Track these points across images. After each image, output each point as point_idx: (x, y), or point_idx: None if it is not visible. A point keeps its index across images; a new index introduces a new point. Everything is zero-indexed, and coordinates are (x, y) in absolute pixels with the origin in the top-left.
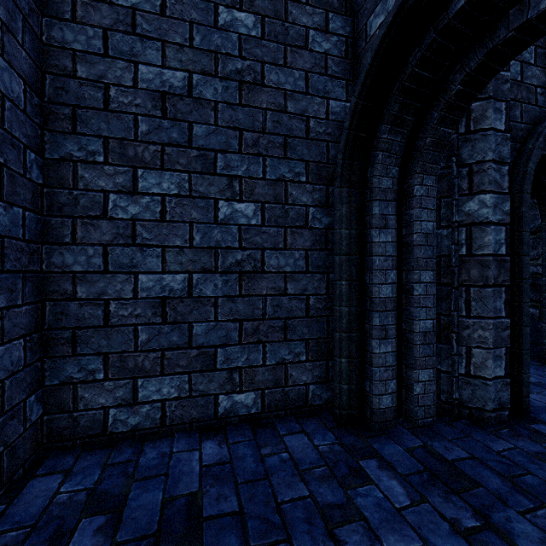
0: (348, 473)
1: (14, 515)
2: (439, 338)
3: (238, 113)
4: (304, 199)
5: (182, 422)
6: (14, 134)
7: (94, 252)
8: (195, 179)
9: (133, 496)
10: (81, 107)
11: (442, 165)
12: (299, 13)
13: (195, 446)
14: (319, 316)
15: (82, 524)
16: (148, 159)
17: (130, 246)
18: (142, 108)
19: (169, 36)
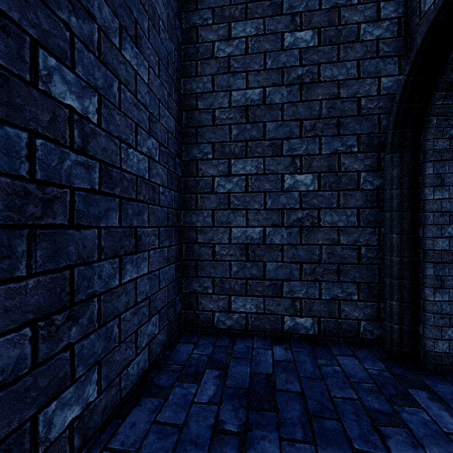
0: (395, 394)
1: (174, 358)
2: None
3: (299, 108)
4: (355, 166)
5: (258, 330)
6: (171, 151)
7: (207, 214)
8: (268, 161)
9: (232, 365)
10: (200, 127)
11: None
12: (350, 14)
13: (268, 347)
14: (370, 263)
15: (207, 371)
16: (237, 152)
17: (226, 210)
18: (233, 120)
19: (250, 67)
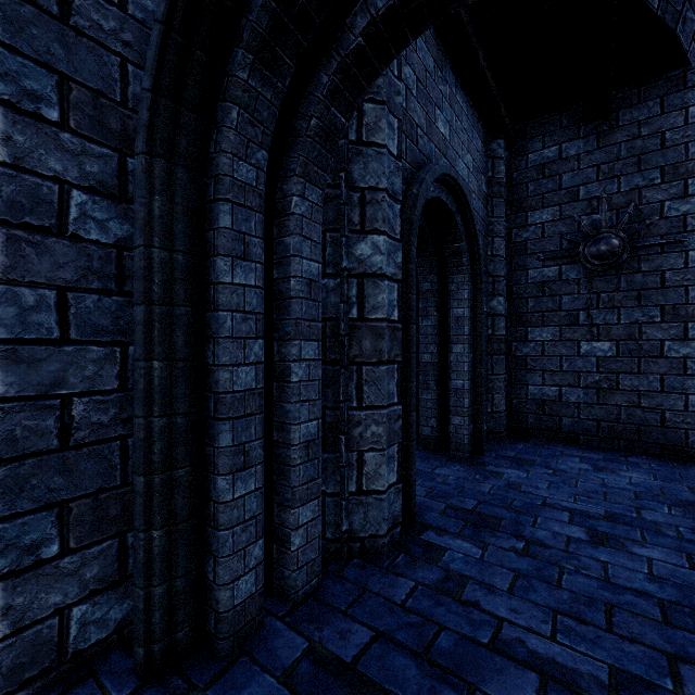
0: None
1: None
2: (324, 444)
3: None
4: (53, 163)
5: None
6: None
7: None
8: None
9: None
10: None
11: (328, 180)
12: None
13: None
14: (100, 440)
15: None
16: None
17: None
18: None
19: None
